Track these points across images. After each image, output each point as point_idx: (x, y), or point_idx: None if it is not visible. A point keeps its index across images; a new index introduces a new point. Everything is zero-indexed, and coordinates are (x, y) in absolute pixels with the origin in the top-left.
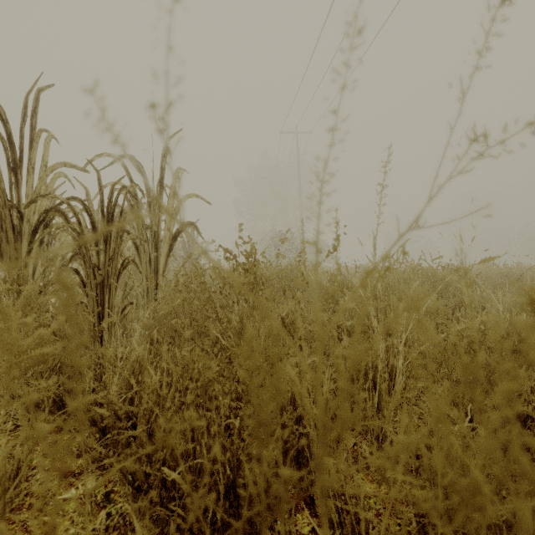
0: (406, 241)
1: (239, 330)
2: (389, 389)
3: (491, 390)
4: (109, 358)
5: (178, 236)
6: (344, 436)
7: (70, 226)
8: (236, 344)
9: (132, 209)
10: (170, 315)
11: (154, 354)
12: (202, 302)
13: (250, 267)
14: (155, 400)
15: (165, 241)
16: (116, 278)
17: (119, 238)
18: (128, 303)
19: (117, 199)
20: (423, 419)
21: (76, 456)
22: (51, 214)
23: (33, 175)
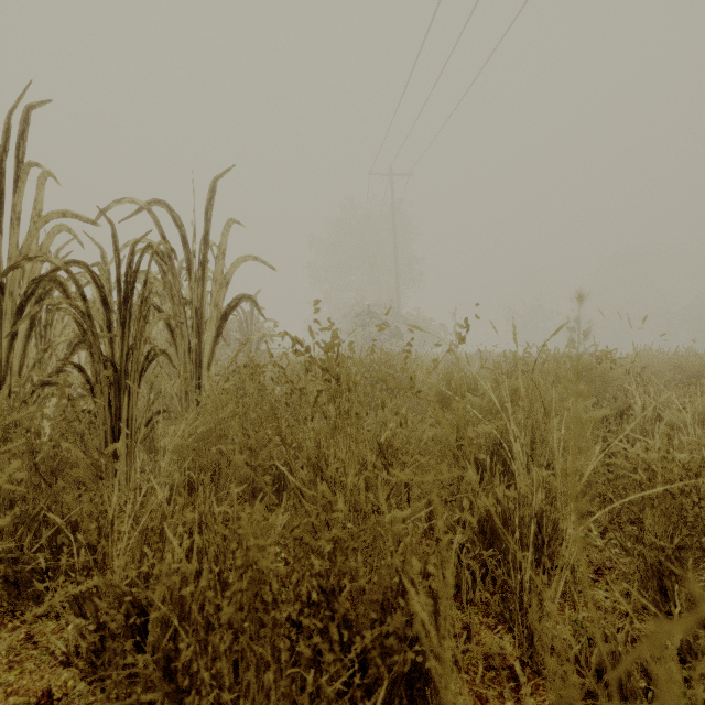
0: (563, 325)
1: (314, 460)
2: (538, 546)
3: (701, 557)
4: (92, 535)
5: (229, 314)
6: (476, 627)
7: (70, 303)
8: (309, 480)
9: (165, 277)
10: (214, 430)
11: (191, 487)
12: (260, 414)
13: (331, 367)
14: (185, 573)
15: (212, 321)
16: (138, 377)
17: (141, 319)
18: (156, 412)
19: (139, 263)
20: (601, 606)
21: (59, 664)
22: (43, 284)
23: (17, 229)
